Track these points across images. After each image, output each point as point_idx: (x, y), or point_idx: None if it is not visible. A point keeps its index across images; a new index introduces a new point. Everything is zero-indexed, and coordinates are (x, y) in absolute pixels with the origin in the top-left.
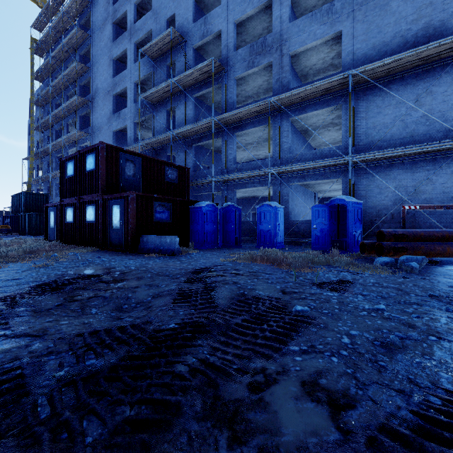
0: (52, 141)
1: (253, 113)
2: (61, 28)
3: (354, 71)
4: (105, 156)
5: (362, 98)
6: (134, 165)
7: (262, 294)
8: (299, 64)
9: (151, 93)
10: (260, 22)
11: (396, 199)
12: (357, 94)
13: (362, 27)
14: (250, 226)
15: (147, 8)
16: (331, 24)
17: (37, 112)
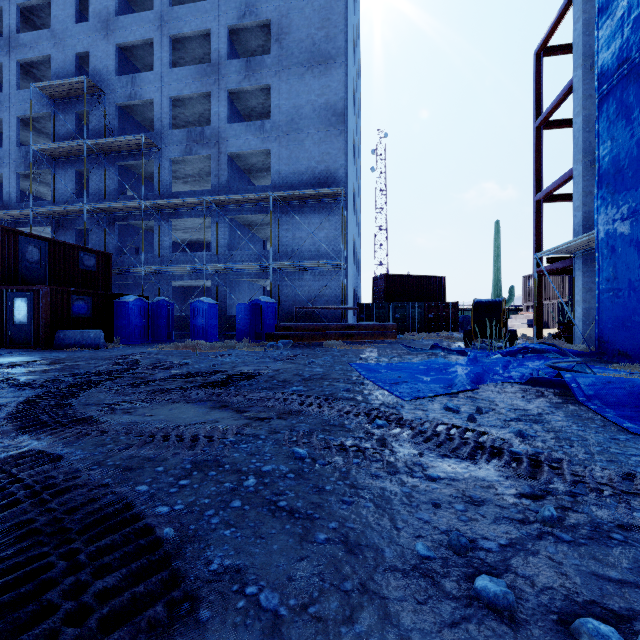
0: None
1: (190, 204)
2: None
3: (274, 194)
4: None
5: (286, 212)
6: (39, 250)
7: (171, 360)
8: (240, 161)
9: (51, 146)
10: (200, 103)
11: (308, 300)
12: (283, 208)
13: (286, 152)
14: (187, 321)
15: (39, 15)
16: (263, 140)
17: None
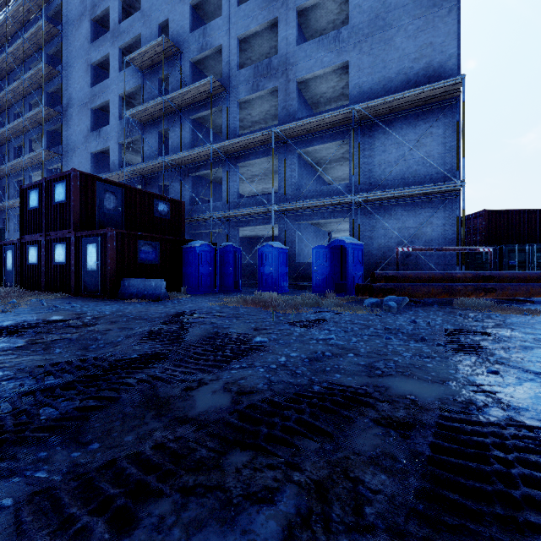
0: (8, 161)
1: (257, 143)
2: (21, 18)
3: (357, 107)
4: (78, 185)
5: (368, 134)
6: (116, 197)
7: (234, 331)
8: (308, 91)
9: (139, 110)
10: (266, 40)
11: (399, 241)
12: (364, 130)
13: (368, 59)
14: (254, 269)
15: (135, 7)
16: (338, 53)
17: None
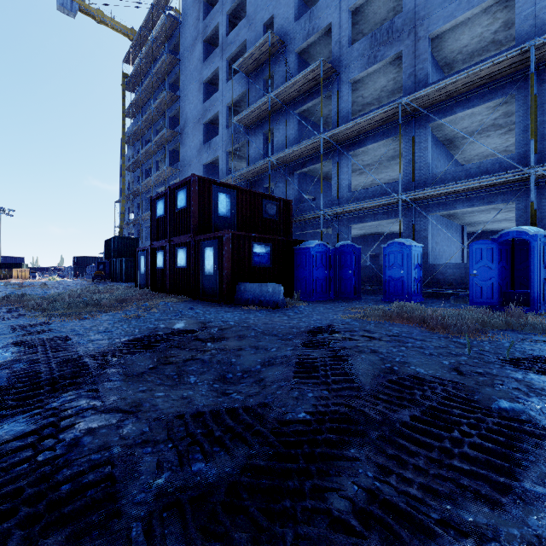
0: (142, 181)
1: (376, 123)
2: (150, 58)
3: (539, 40)
4: (196, 190)
5: None
6: (229, 199)
7: (422, 371)
8: (441, 49)
9: (245, 114)
10: (383, 3)
11: None
12: (542, 75)
13: None
14: (370, 272)
15: (240, 17)
16: None
17: (128, 152)
